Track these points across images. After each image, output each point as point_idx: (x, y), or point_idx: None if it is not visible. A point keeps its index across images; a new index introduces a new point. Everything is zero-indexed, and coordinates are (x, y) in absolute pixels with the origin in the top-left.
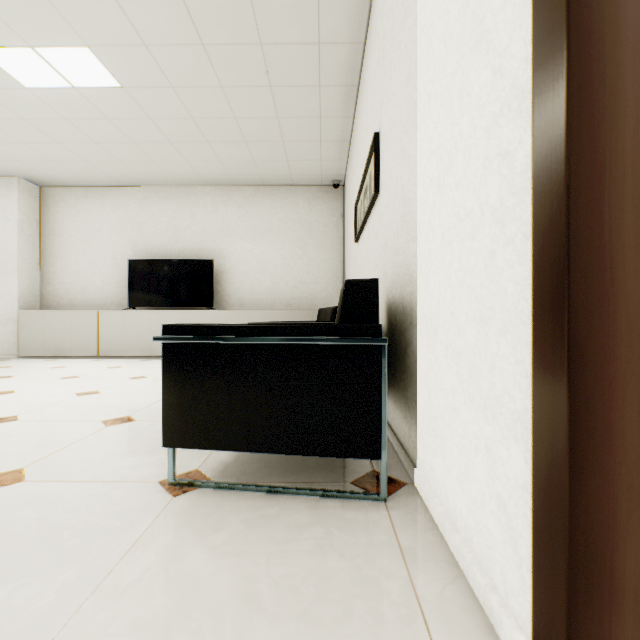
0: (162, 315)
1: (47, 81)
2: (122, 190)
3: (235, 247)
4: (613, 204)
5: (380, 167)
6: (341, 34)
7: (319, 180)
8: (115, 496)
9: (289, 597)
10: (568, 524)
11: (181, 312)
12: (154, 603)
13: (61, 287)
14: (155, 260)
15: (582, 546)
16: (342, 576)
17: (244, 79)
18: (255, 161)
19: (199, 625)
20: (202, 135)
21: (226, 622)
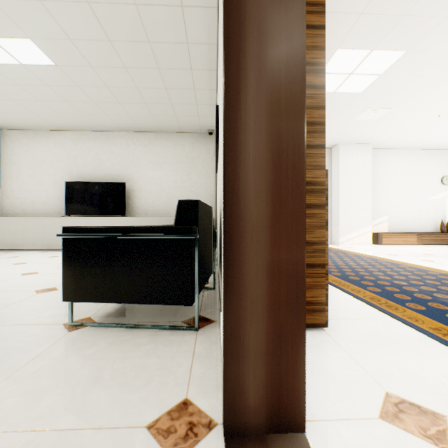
0: (89, 220)
1: (2, 59)
2: (61, 133)
3: (141, 174)
4: (244, 170)
5: (219, 127)
6: (201, 38)
7: (199, 129)
8: (32, 332)
9: (119, 377)
10: (223, 320)
11: (103, 218)
12: (41, 382)
13: (16, 201)
14: (84, 182)
15: (230, 330)
16: (154, 367)
17: (140, 63)
18: (154, 116)
19: (63, 391)
20: (115, 98)
21: (79, 389)
